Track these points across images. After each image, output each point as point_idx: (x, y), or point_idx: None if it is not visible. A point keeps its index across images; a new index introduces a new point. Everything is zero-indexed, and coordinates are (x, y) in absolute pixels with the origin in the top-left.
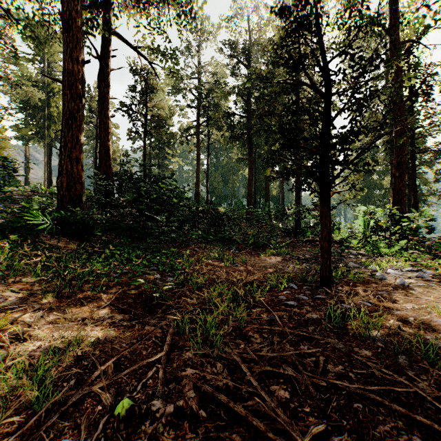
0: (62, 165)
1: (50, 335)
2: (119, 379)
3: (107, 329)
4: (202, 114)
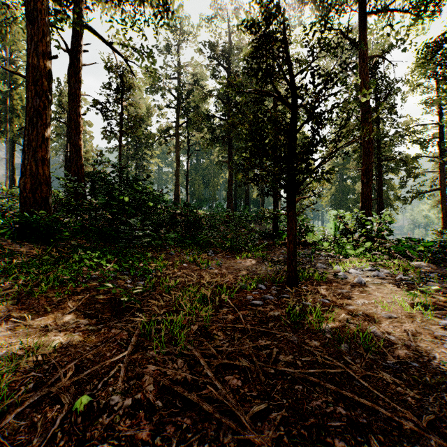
0: (26, 165)
1: (9, 342)
2: (80, 379)
3: (71, 334)
4: (181, 114)
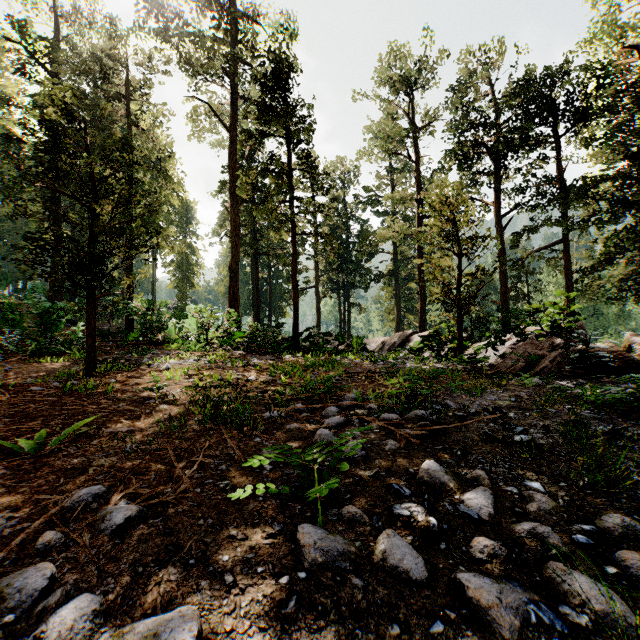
0: None
1: None
2: None
3: None
4: None
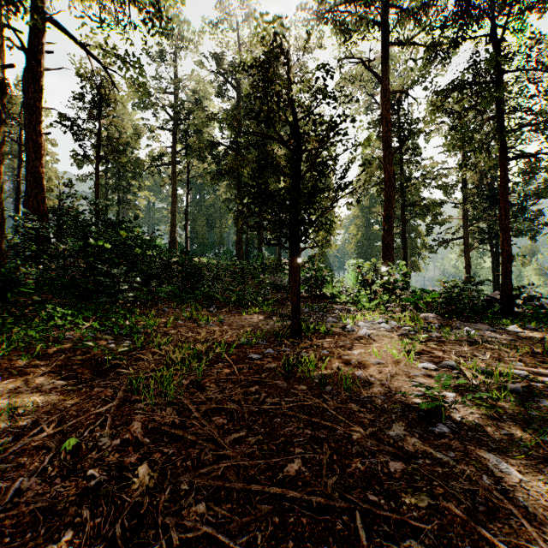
0: None
1: None
2: (64, 430)
3: (48, 394)
4: (179, 138)
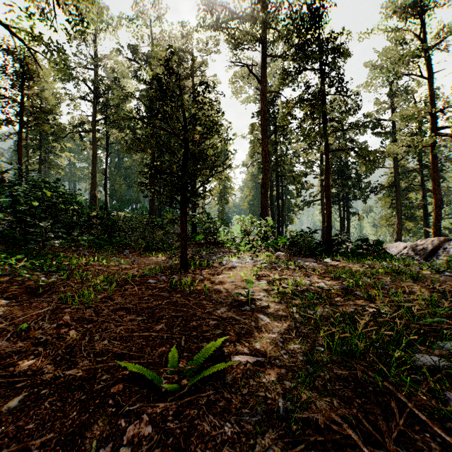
0: None
1: None
2: (17, 323)
3: None
4: (99, 109)
